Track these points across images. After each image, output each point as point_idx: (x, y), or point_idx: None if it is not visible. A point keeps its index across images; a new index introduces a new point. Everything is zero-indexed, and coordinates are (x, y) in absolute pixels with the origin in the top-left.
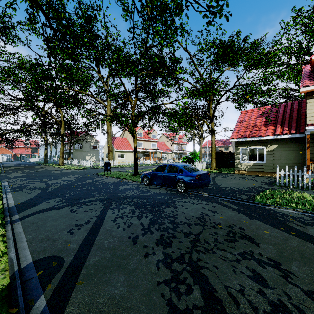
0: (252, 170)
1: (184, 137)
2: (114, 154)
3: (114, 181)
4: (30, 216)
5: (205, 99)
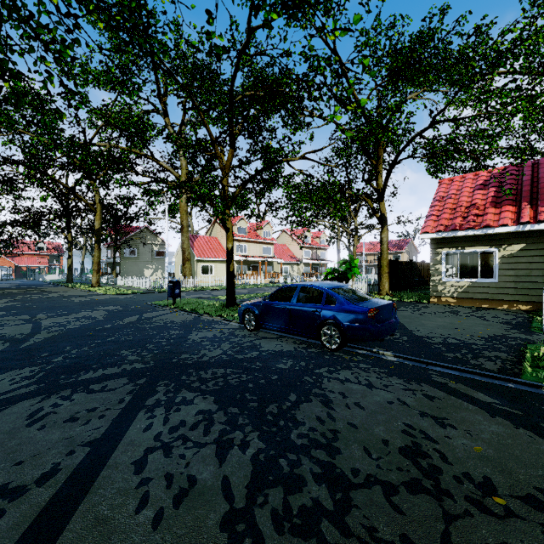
0: (468, 297)
1: (322, 236)
2: (193, 266)
3: (184, 319)
4: None
5: (369, 156)
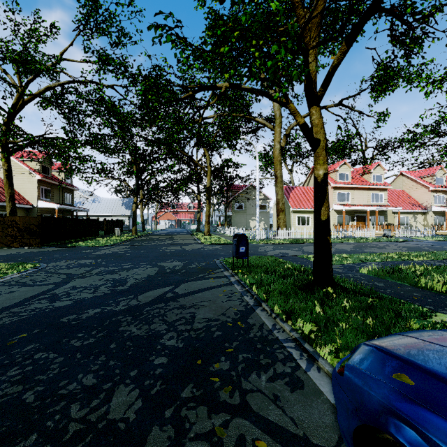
0: None
1: None
2: (289, 217)
3: (214, 317)
4: None
5: None
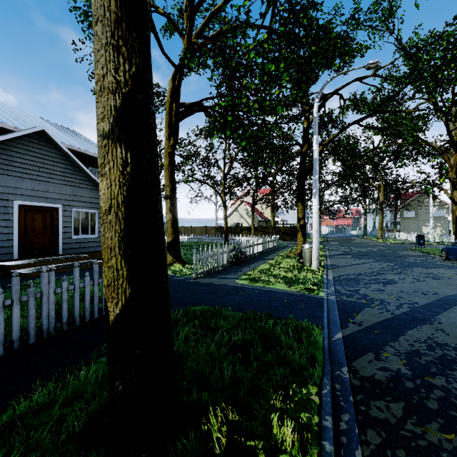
0: None
1: None
2: None
3: (415, 254)
4: (333, 258)
5: None
